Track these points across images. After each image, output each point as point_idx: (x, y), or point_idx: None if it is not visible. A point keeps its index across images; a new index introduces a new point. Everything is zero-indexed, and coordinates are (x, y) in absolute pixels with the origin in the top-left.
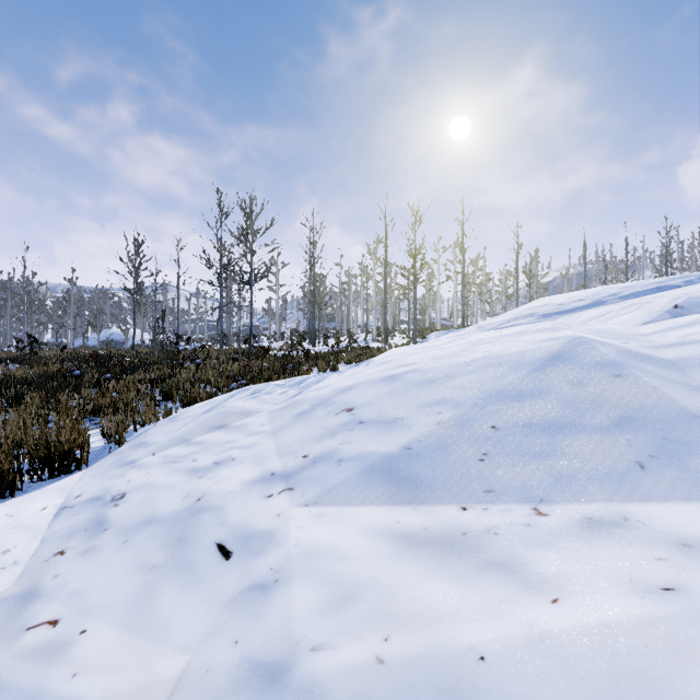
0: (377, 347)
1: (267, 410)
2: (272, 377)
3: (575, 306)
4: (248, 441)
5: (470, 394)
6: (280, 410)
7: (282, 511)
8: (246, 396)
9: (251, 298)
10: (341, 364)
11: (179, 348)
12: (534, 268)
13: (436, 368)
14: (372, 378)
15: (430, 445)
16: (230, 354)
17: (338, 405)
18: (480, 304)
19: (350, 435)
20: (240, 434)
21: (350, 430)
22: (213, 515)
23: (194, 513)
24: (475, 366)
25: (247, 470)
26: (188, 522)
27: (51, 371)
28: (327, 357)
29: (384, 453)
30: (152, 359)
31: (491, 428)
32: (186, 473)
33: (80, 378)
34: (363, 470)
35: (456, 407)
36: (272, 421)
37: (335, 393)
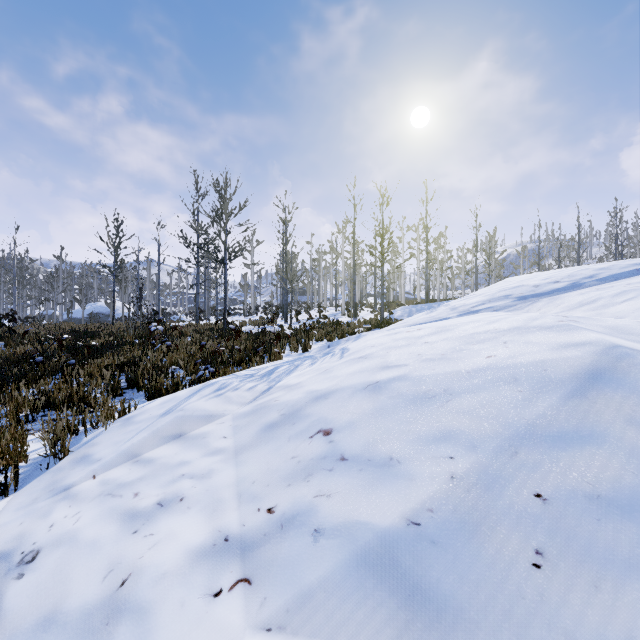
0: (347, 322)
1: (231, 413)
2: (242, 365)
3: (552, 289)
4: (204, 465)
5: (488, 427)
6: (246, 416)
7: (232, 638)
8: (210, 393)
9: (225, 276)
10: (313, 341)
11: (151, 329)
12: (492, 246)
13: (430, 376)
14: (351, 384)
15: (447, 521)
16: (204, 332)
17: (312, 421)
18: (441, 279)
19: (329, 482)
20: (196, 452)
21: (329, 471)
22: (134, 628)
23: (109, 616)
24: (482, 380)
25: (195, 526)
26: (97, 638)
27: (21, 352)
28: (299, 334)
29: (380, 528)
30: (127, 337)
31: (535, 497)
32: (120, 519)
33: (43, 364)
34: (352, 562)
35: (473, 450)
36: (236, 433)
37: (308, 400)
